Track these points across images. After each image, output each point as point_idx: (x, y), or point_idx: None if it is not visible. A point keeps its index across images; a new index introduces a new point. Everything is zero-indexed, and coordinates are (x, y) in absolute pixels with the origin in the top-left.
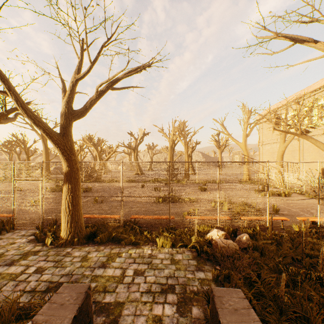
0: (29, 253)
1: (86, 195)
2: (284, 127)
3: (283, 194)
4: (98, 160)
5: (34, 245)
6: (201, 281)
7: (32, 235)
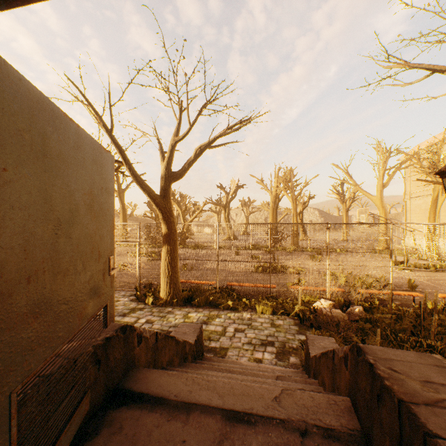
0: (135, 309)
1: None
2: (432, 176)
3: (433, 268)
4: (182, 221)
5: (137, 304)
6: (301, 341)
7: (131, 296)
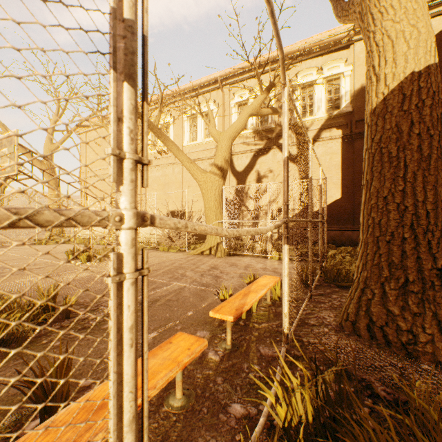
0: None
1: None
2: None
3: None
4: None
5: None
6: None
7: None
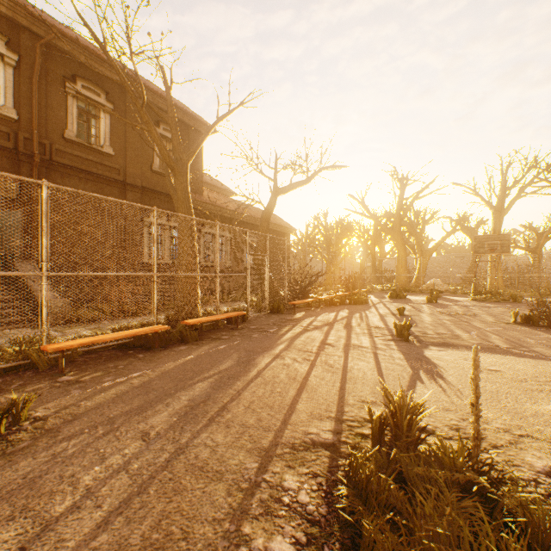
0: None
1: (533, 333)
2: None
3: None
4: None
5: None
6: None
7: None
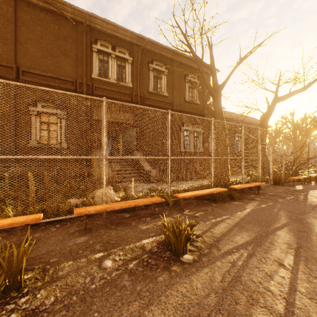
0: None
1: None
2: None
3: None
4: None
5: None
6: None
7: None
